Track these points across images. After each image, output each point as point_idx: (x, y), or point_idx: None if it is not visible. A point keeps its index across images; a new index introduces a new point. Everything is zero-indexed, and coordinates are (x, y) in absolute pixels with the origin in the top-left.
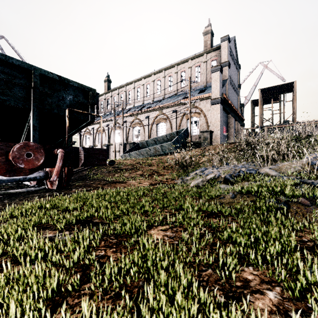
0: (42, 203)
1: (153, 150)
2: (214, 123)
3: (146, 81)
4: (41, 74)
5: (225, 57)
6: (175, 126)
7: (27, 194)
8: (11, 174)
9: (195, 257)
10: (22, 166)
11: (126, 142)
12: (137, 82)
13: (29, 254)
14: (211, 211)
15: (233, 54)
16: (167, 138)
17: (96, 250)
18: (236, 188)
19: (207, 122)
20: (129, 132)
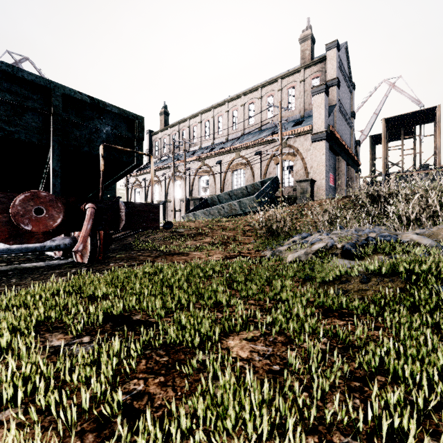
0: (60, 285)
1: (227, 208)
2: (316, 169)
3: (217, 112)
4: (65, 94)
5: (332, 72)
6: (258, 175)
7: (46, 269)
8: (16, 240)
9: (318, 407)
10: (28, 228)
11: (189, 198)
12: (205, 113)
13: (5, 386)
14: (330, 305)
15: (345, 68)
16: (247, 191)
17: (130, 379)
18: (369, 265)
19: (306, 167)
20: (194, 184)
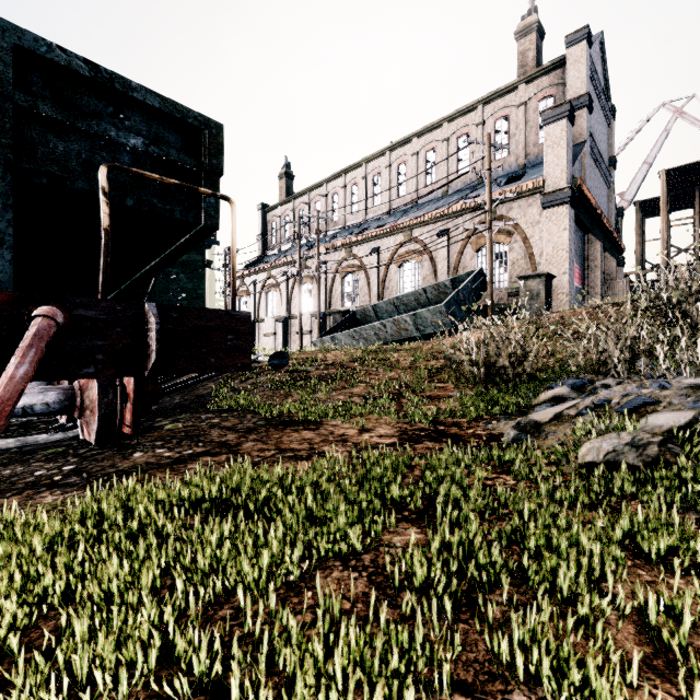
0: None
1: (392, 327)
2: (551, 257)
3: (372, 168)
4: (23, 49)
5: (578, 85)
6: (444, 270)
7: None
8: None
9: None
10: None
11: (326, 312)
12: (351, 172)
13: None
14: None
15: (599, 79)
16: (426, 297)
17: None
18: None
19: (533, 254)
20: (333, 289)
